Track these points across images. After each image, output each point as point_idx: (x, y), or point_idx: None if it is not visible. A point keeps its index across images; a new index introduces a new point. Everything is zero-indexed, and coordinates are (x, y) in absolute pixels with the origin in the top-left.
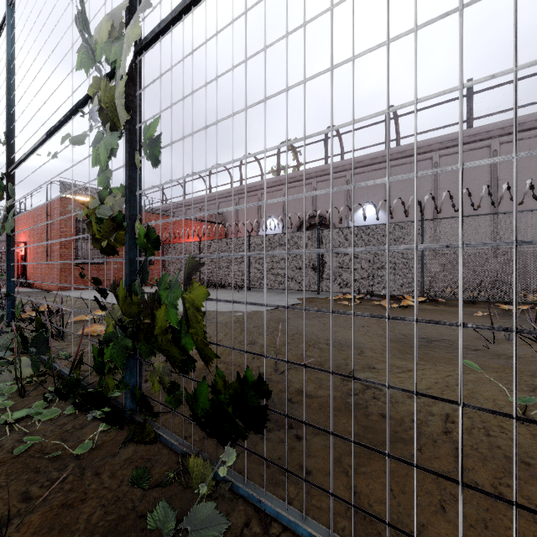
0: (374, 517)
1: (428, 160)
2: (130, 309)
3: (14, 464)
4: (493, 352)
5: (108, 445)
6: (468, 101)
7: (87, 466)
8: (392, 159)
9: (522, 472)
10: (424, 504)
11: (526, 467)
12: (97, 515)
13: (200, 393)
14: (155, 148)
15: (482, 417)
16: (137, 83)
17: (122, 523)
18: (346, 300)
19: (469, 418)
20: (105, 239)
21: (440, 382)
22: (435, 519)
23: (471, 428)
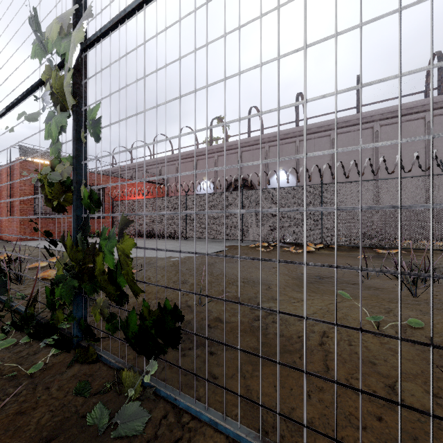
0: (253, 401)
1: (327, 137)
2: (76, 256)
3: None
4: (366, 285)
5: (57, 365)
6: (357, 92)
7: (39, 382)
8: (300, 134)
9: (368, 369)
10: (296, 394)
11: (372, 365)
12: (46, 418)
13: (131, 320)
14: (97, 127)
15: (348, 332)
16: (83, 74)
17: (66, 422)
18: (263, 247)
19: (339, 333)
20: (55, 199)
21: (324, 308)
22: (302, 404)
23: (340, 340)
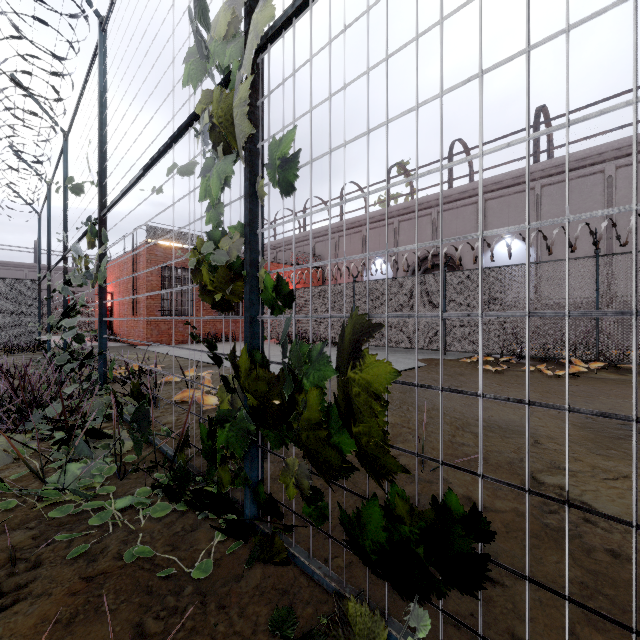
0: None
1: (598, 174)
2: (256, 384)
3: (122, 577)
4: None
5: (229, 561)
6: None
7: (207, 591)
8: (543, 176)
9: None
10: None
11: None
12: None
13: (368, 517)
14: (289, 169)
15: None
16: (258, 89)
17: None
18: (484, 364)
19: None
20: (219, 292)
21: None
22: None
23: None
